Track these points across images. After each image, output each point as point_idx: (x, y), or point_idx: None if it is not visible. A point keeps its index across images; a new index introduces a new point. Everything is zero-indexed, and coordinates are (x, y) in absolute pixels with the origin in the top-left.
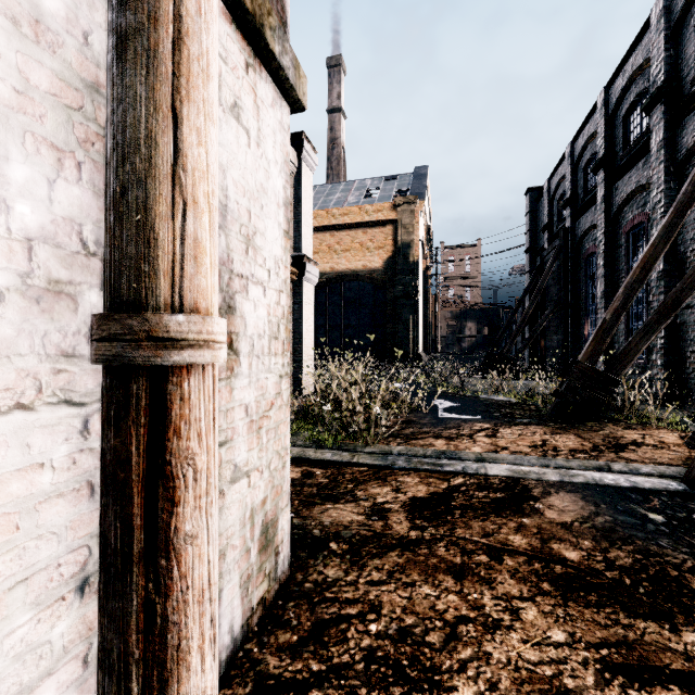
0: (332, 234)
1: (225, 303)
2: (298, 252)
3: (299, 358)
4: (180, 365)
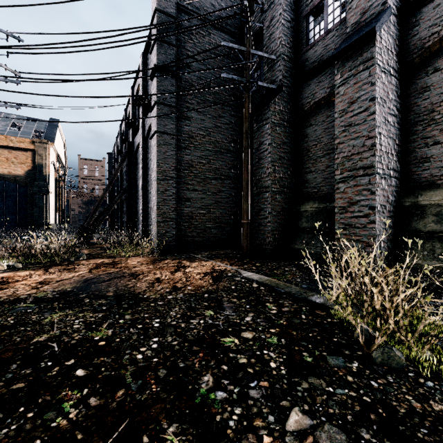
0: None
1: None
2: None
3: None
4: None
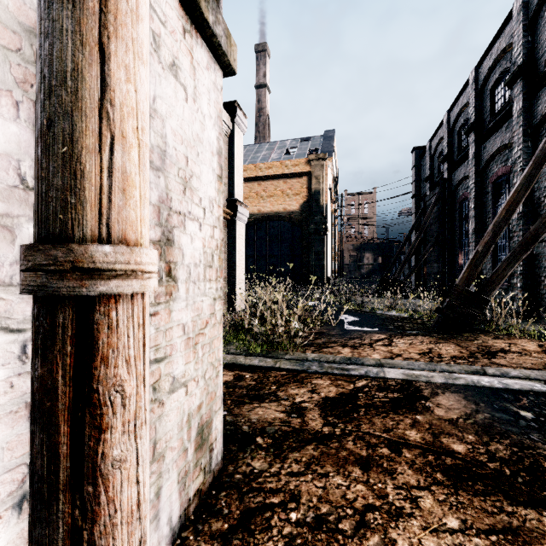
0: (259, 183)
1: (164, 236)
2: (231, 197)
3: (232, 282)
4: (108, 294)
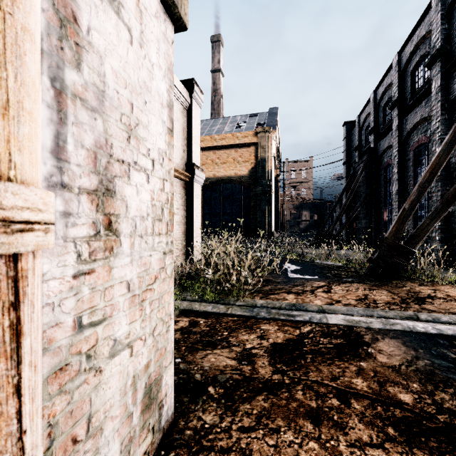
0: (214, 152)
1: (102, 185)
2: (190, 162)
3: (190, 235)
4: None
